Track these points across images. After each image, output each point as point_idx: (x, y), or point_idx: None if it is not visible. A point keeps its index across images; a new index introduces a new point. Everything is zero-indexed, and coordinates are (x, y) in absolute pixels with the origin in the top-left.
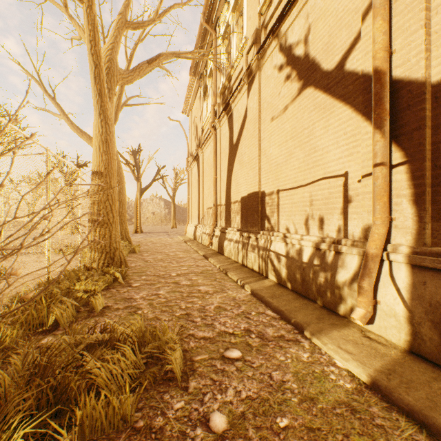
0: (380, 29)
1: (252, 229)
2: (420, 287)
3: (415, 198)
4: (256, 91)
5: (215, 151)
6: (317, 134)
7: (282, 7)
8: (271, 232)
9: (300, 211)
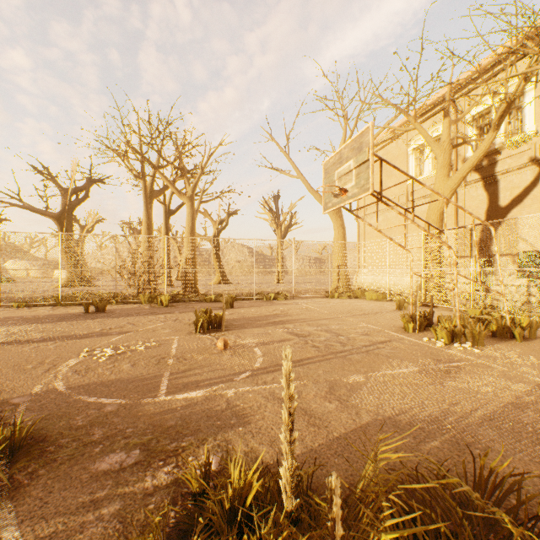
0: None
1: None
2: None
3: None
4: None
5: (456, 209)
6: None
7: None
8: None
9: None
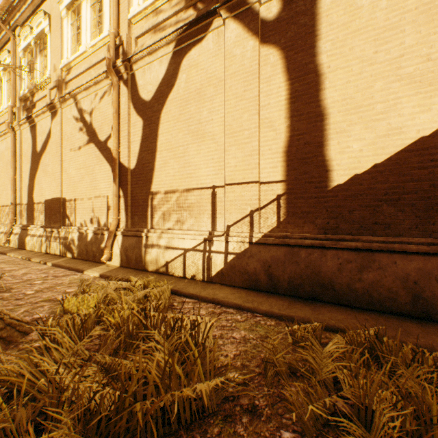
0: (115, 141)
1: (56, 225)
2: (124, 242)
3: (126, 210)
4: (59, 123)
5: (14, 151)
6: (96, 172)
7: (78, 81)
8: (70, 226)
9: (88, 213)
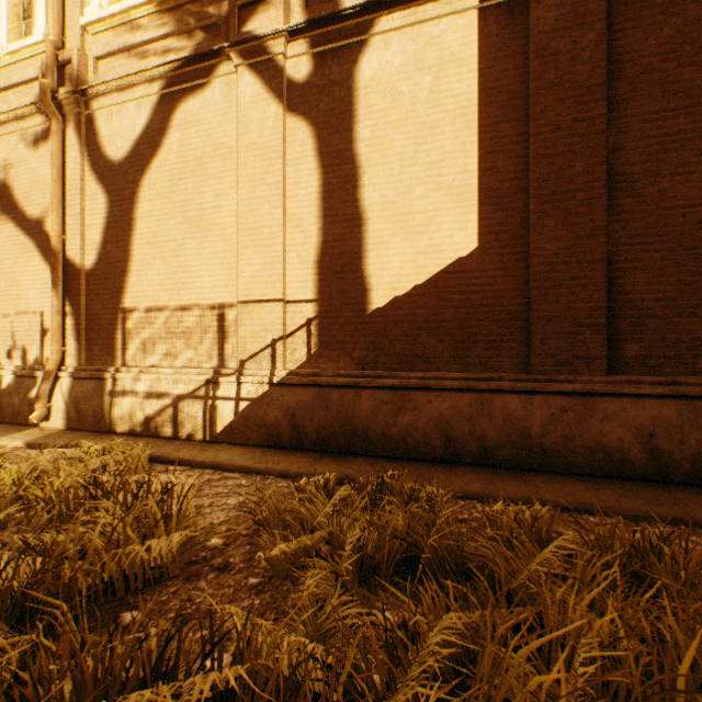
0: (56, 222)
1: None
2: (73, 390)
3: (77, 337)
4: None
5: None
6: (20, 270)
7: None
8: None
9: (3, 341)
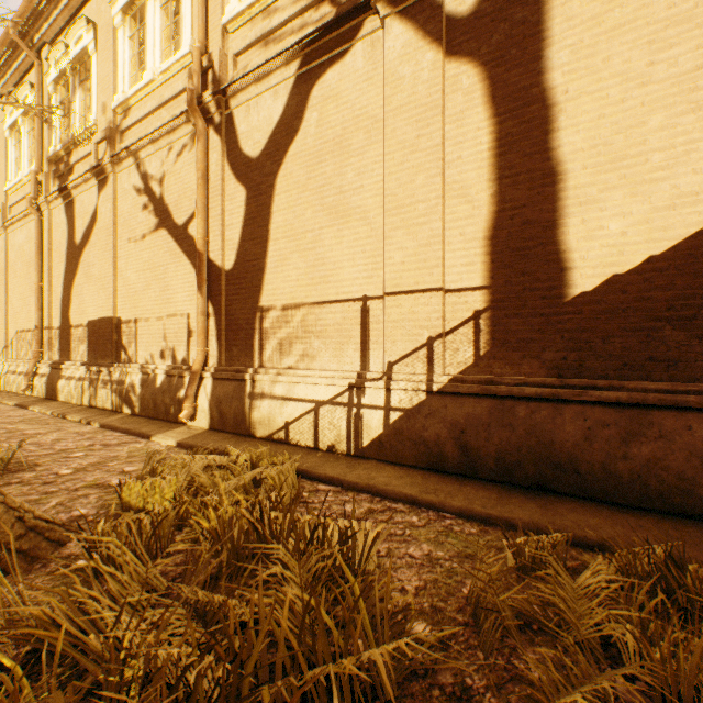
0: (200, 224)
1: (105, 361)
2: (215, 390)
3: (218, 338)
4: (111, 198)
5: (39, 244)
6: (171, 275)
7: (141, 129)
8: (128, 364)
9: (157, 342)
